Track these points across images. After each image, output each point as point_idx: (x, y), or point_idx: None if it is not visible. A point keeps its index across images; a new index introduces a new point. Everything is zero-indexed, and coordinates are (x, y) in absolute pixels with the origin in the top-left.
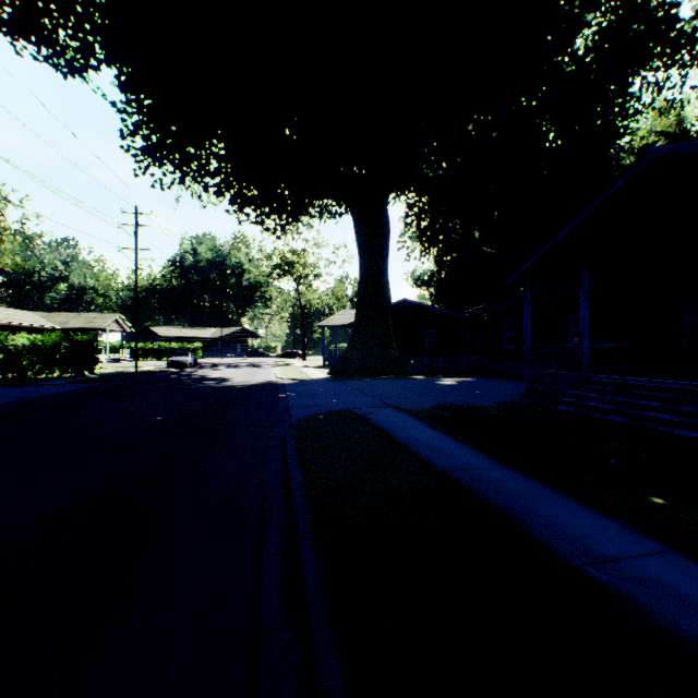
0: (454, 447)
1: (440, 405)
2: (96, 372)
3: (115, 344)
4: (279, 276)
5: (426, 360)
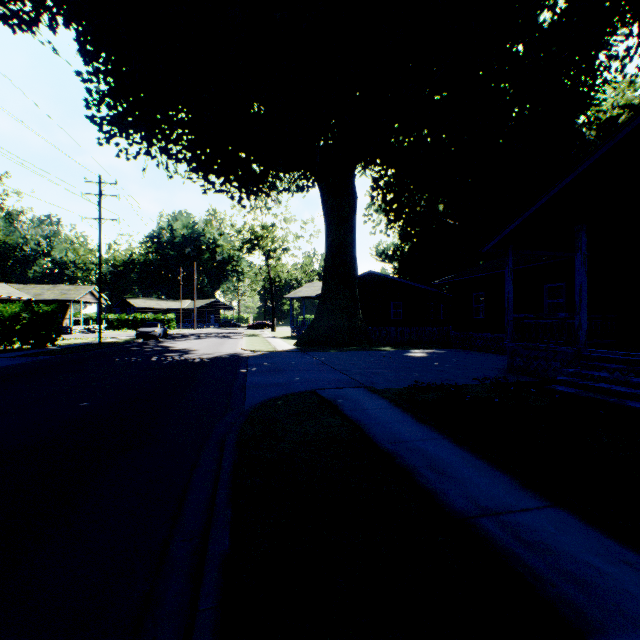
0: (459, 458)
1: (417, 383)
2: (62, 343)
3: (91, 315)
4: (249, 250)
5: (393, 331)
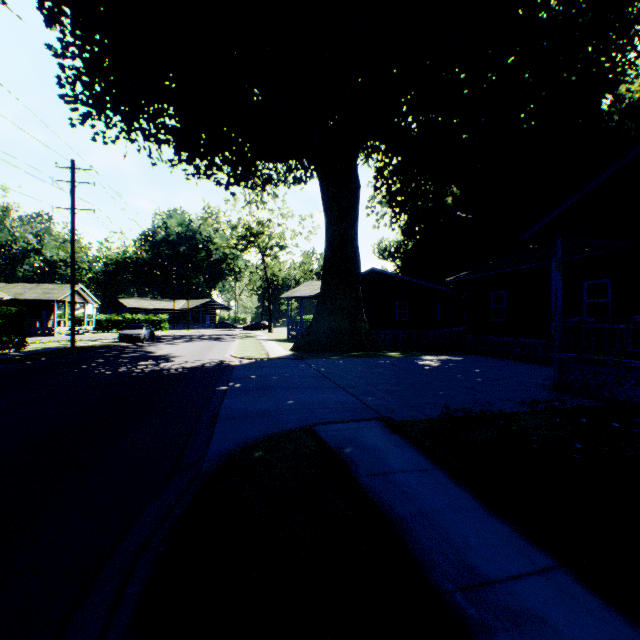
0: None
1: (447, 409)
2: (34, 347)
3: (79, 315)
4: (245, 247)
5: (400, 334)
